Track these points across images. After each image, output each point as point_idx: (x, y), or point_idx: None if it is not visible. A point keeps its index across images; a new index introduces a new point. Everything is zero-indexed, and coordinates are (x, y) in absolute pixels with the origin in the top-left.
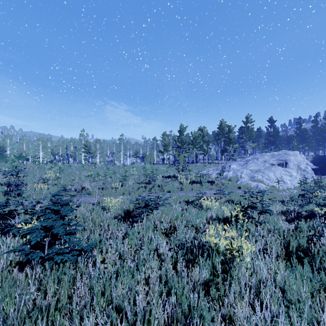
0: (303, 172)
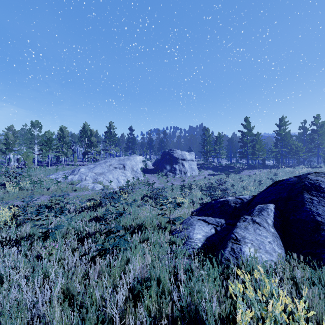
0: (135, 173)
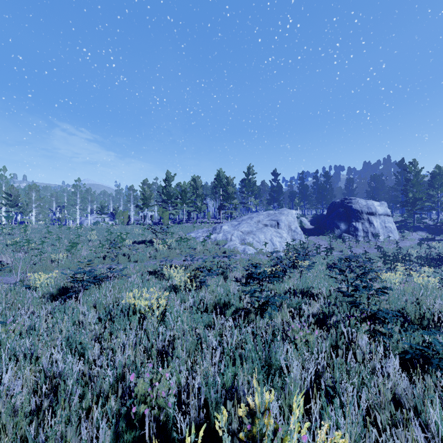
0: (294, 233)
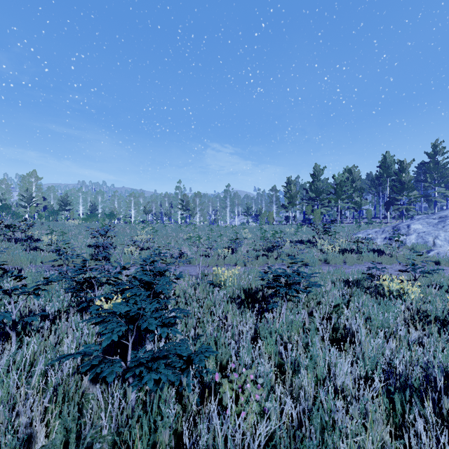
0: None
